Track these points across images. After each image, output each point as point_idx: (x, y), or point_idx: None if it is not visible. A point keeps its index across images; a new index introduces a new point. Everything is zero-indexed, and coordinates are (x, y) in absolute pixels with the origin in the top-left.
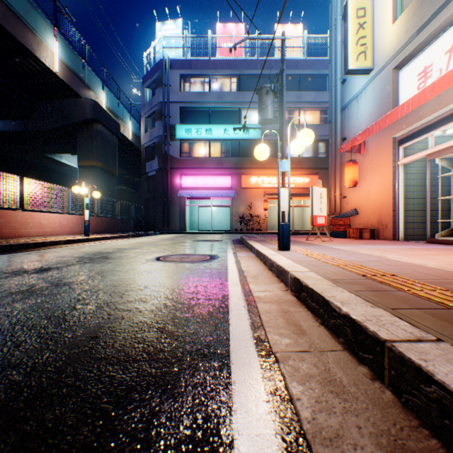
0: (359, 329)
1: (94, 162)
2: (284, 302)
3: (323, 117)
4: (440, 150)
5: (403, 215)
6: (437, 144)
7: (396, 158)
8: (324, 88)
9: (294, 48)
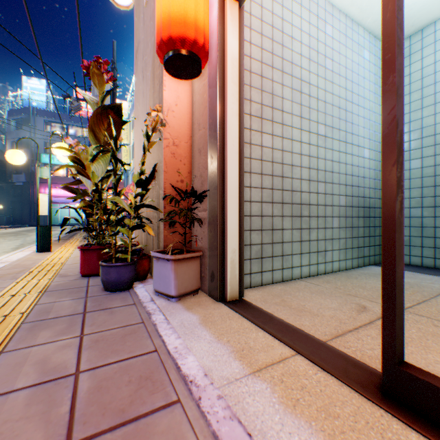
0: None
1: None
2: None
3: None
4: None
5: None
6: None
7: None
8: None
9: None
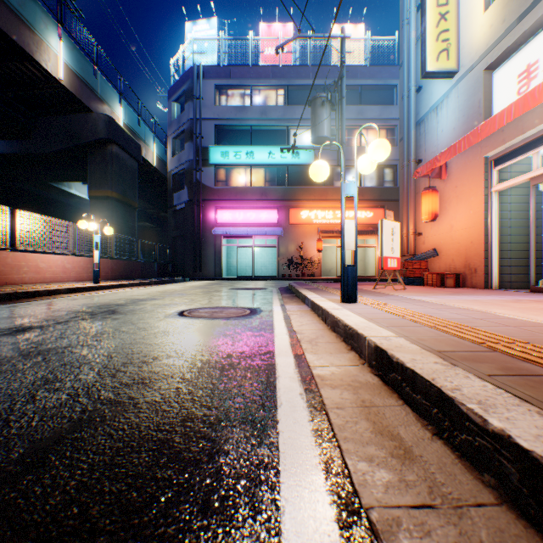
0: None
1: (108, 192)
2: (363, 387)
3: (390, 138)
4: None
5: (497, 256)
6: (540, 166)
7: (488, 183)
8: (391, 102)
9: (354, 53)
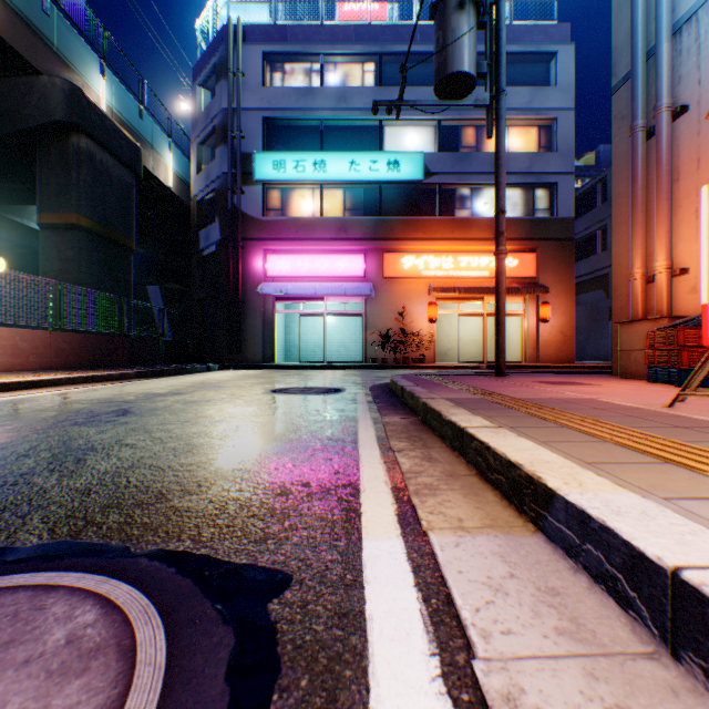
0: None
1: (72, 216)
2: None
3: (545, 140)
4: None
5: None
6: None
7: None
8: (546, 83)
9: None
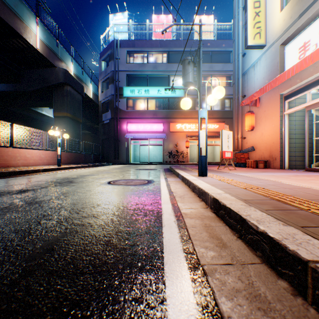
0: (277, 247)
1: (65, 113)
2: (206, 218)
3: (228, 82)
4: (316, 103)
5: (287, 151)
6: (312, 99)
7: (282, 109)
8: (229, 61)
9: (207, 32)
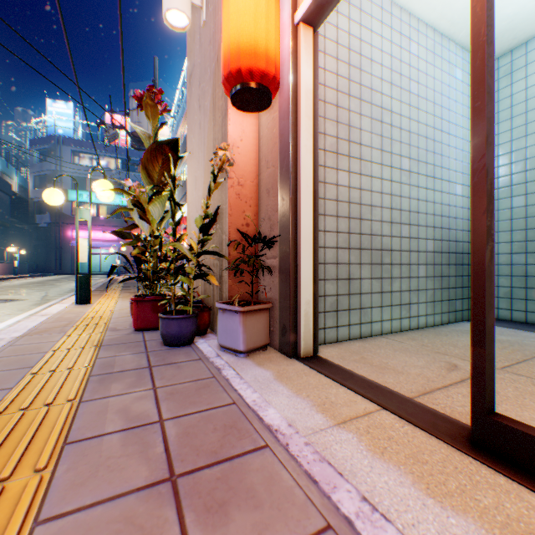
0: None
1: None
2: None
3: None
4: None
5: None
6: None
7: None
8: None
9: None
